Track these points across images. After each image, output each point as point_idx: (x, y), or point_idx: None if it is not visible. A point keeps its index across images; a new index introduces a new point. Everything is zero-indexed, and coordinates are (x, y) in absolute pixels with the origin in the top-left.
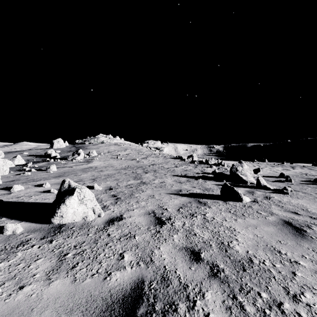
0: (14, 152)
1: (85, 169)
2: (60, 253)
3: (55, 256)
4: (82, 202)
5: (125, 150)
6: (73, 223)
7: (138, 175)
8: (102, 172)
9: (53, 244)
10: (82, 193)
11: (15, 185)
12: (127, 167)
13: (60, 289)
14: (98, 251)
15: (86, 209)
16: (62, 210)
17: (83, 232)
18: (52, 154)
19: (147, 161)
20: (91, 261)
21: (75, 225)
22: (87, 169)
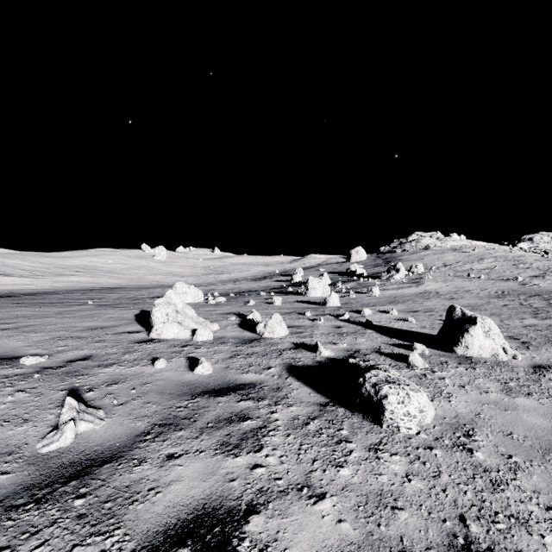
0: (309, 268)
1: (421, 294)
2: (498, 380)
3: (494, 381)
4: (488, 336)
5: (480, 261)
6: (480, 358)
7: (539, 311)
8: (454, 300)
9: (480, 371)
10: (486, 325)
11: (365, 309)
12: (501, 294)
13: (530, 404)
14: (550, 391)
15: (494, 345)
16: (467, 340)
17: (506, 369)
18: (357, 271)
19: (548, 283)
20: (549, 396)
21: (485, 360)
22: (424, 294)
